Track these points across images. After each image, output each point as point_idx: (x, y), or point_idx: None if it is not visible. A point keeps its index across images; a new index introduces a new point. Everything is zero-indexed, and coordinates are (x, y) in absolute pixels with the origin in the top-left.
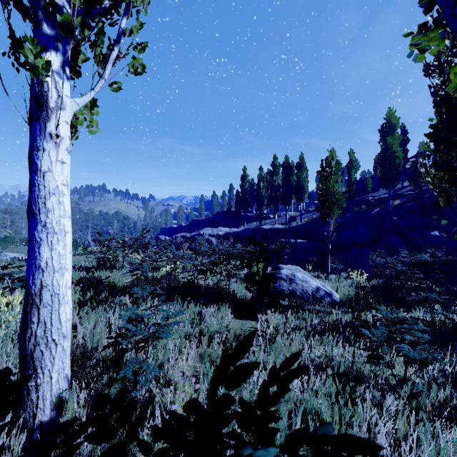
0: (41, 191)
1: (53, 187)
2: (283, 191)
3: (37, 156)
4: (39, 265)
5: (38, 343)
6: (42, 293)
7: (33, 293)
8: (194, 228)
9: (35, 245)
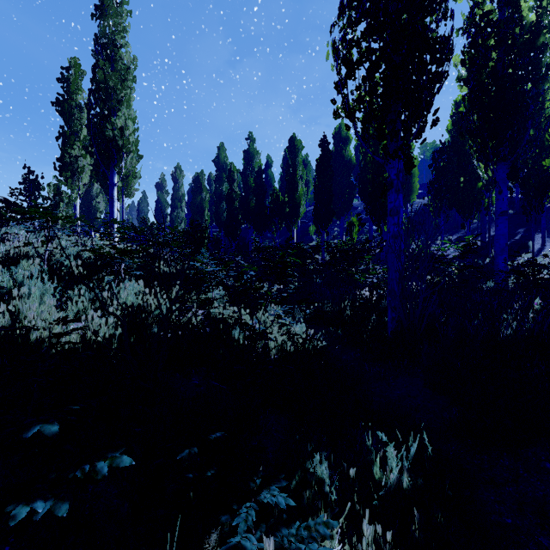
0: None
1: None
2: None
3: None
4: None
5: None
6: None
7: None
8: None
9: None
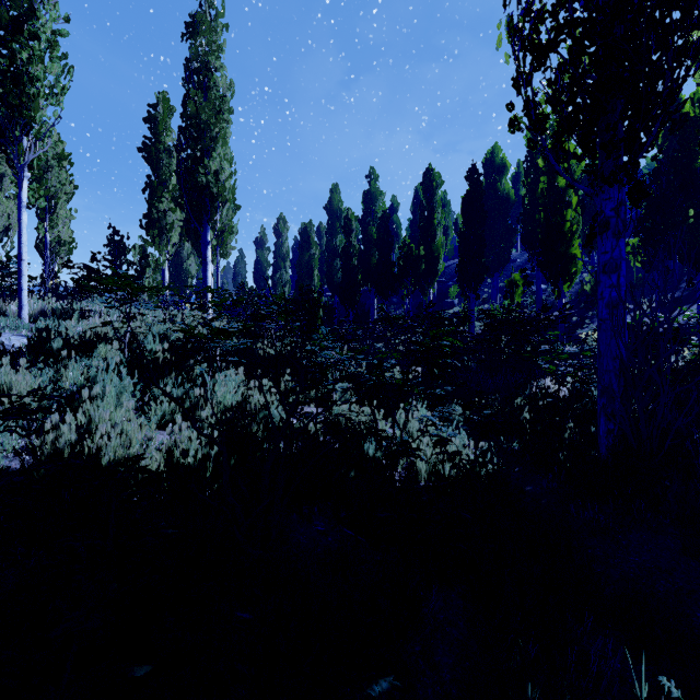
0: None
1: None
2: None
3: None
4: None
5: None
6: None
7: None
8: None
9: None
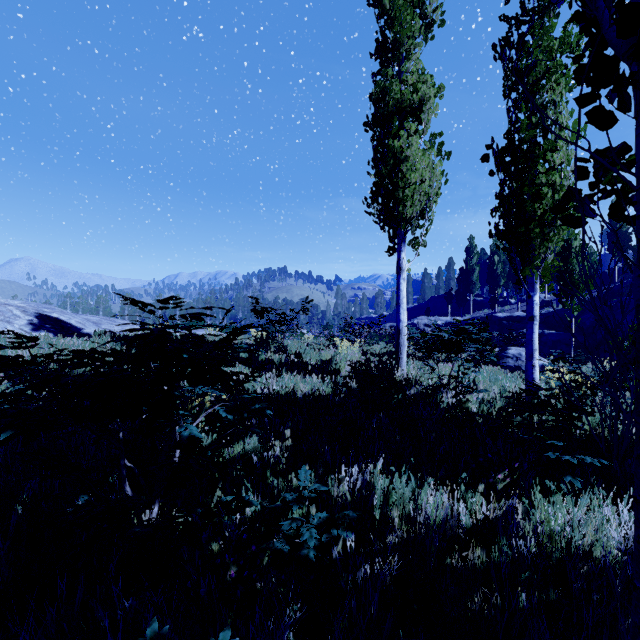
0: (401, 297)
1: (404, 295)
2: None
3: (400, 286)
4: (401, 320)
5: (402, 344)
6: (402, 329)
7: (400, 329)
8: None
9: (400, 314)
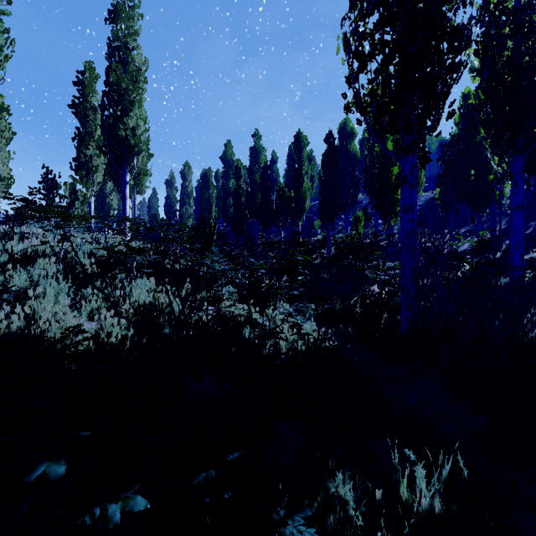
0: None
1: None
2: None
3: None
4: None
5: None
6: None
7: None
8: None
9: None
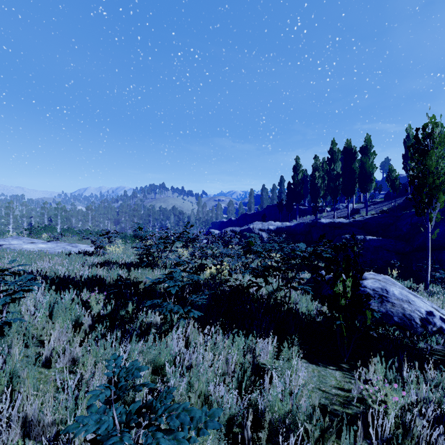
0: None
1: None
2: (344, 179)
3: None
4: None
5: None
6: None
7: None
8: (243, 222)
9: None
